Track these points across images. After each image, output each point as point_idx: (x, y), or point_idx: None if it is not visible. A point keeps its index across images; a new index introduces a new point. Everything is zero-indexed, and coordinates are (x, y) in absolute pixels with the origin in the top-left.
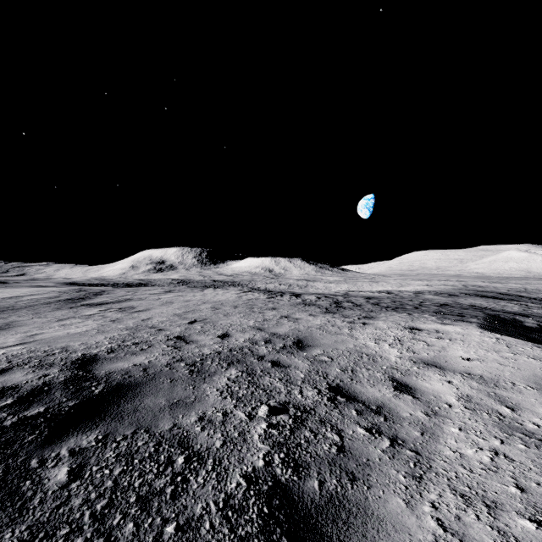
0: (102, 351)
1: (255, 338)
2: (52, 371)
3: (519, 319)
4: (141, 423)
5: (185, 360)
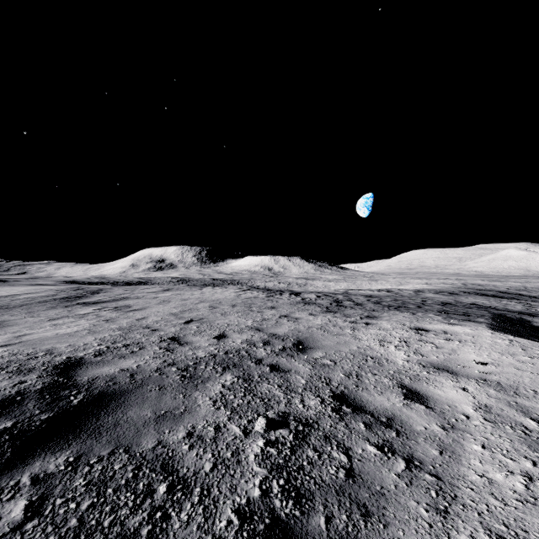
0: (89, 353)
1: (253, 339)
2: (30, 377)
3: (526, 319)
4: (121, 440)
5: (176, 364)
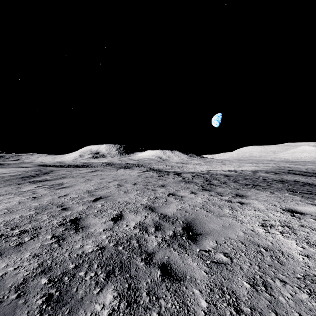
0: None
1: (145, 221)
2: None
3: None
4: None
5: (52, 269)
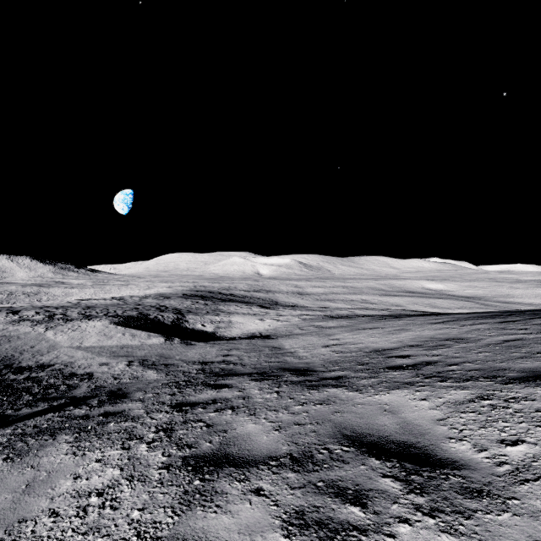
0: None
1: None
2: None
3: (151, 315)
4: None
5: None
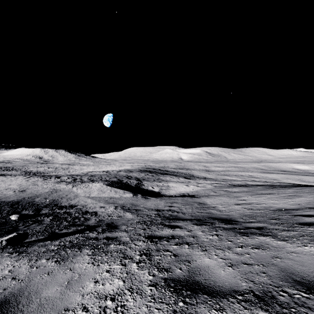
0: None
1: (43, 192)
2: None
3: (124, 180)
4: (26, 203)
5: (25, 198)
